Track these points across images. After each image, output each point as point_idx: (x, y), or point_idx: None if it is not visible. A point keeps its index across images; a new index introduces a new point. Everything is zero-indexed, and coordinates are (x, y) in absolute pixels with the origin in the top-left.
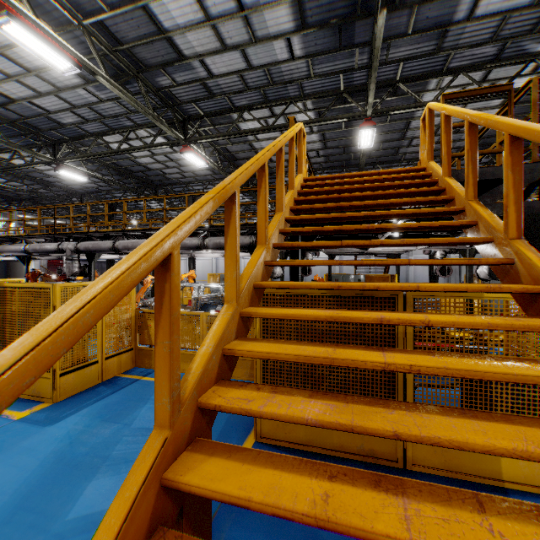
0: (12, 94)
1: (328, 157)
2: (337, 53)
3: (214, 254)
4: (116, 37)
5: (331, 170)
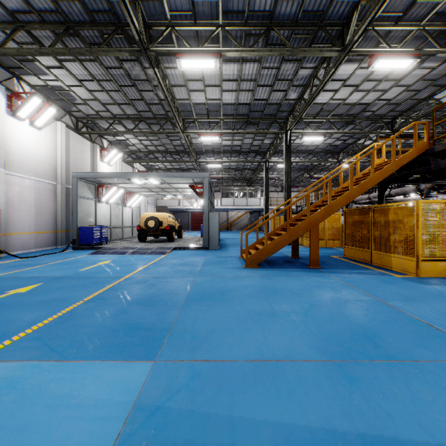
0: (317, 144)
1: None
2: None
3: None
4: (339, 115)
5: None
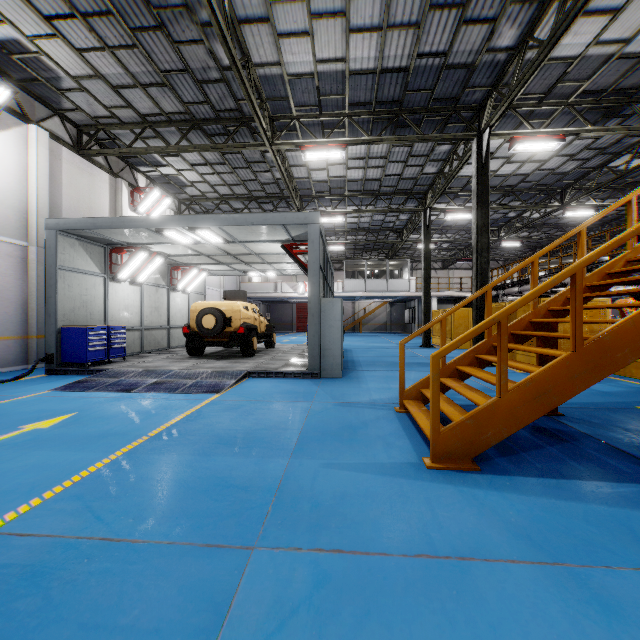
0: (526, 171)
1: None
2: None
3: None
4: (596, 91)
5: None
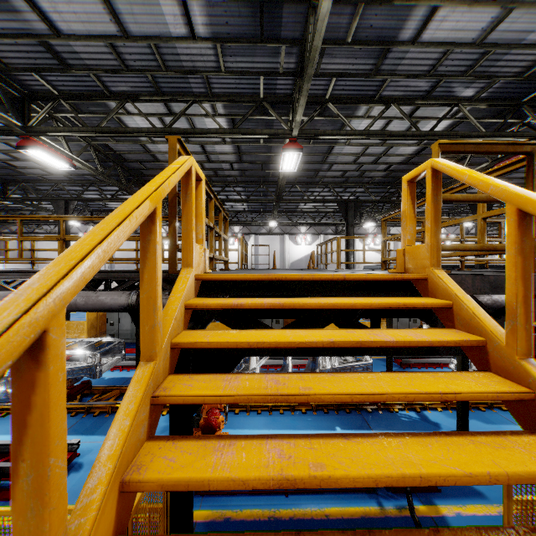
0: None
1: (244, 171)
2: (257, 46)
3: None
4: None
5: (247, 184)
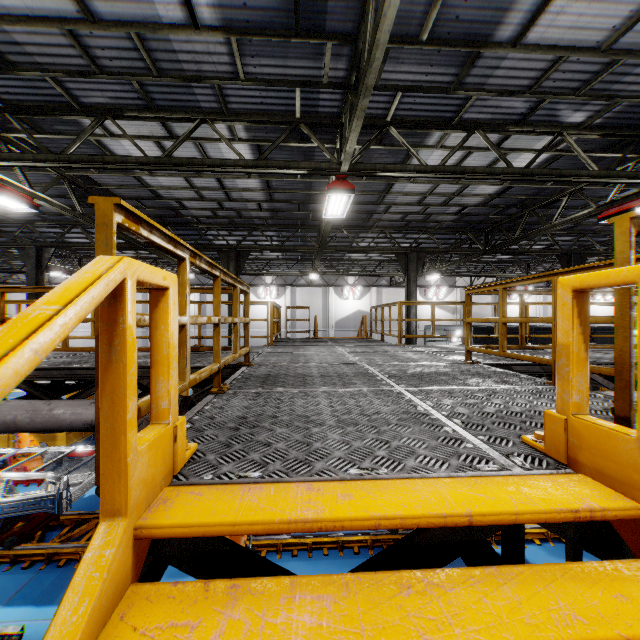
0: None
1: (276, 212)
2: (291, 42)
3: None
4: None
5: (280, 228)
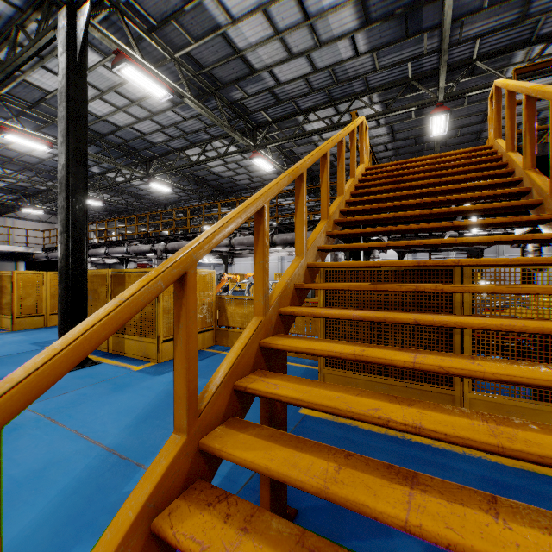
0: (119, 122)
1: (397, 150)
2: (404, 42)
3: (281, 253)
4: (199, 63)
5: None
